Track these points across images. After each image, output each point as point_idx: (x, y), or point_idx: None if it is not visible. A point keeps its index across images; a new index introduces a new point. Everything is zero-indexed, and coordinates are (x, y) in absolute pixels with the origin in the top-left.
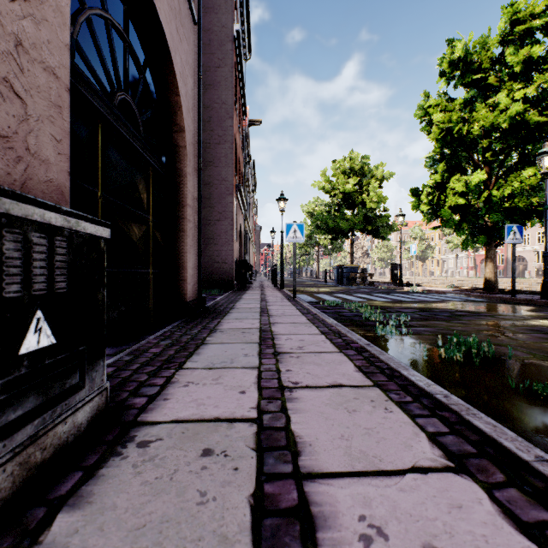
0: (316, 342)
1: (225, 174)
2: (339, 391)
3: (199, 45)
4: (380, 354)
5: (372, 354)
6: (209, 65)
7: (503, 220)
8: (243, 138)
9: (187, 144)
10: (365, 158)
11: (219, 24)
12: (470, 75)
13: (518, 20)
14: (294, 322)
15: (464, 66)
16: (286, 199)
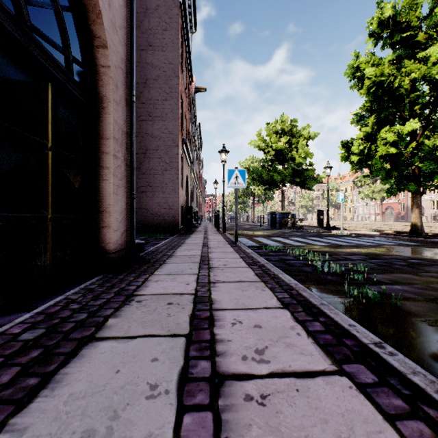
0: (283, 334)
1: (172, 128)
2: None
3: None
4: None
5: (415, 386)
6: (157, 28)
7: (435, 167)
8: (190, 101)
9: (112, 64)
10: (293, 121)
11: None
12: (399, 34)
13: None
14: (241, 280)
15: (393, 25)
16: (227, 151)
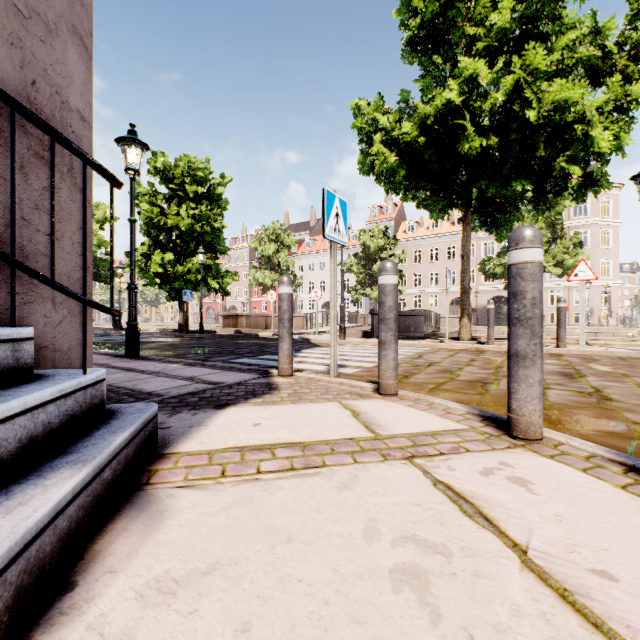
0: None
1: None
2: None
3: None
4: None
5: None
6: None
7: (183, 287)
8: None
9: None
10: None
11: None
12: (168, 183)
13: (192, 167)
14: None
15: (164, 175)
16: None
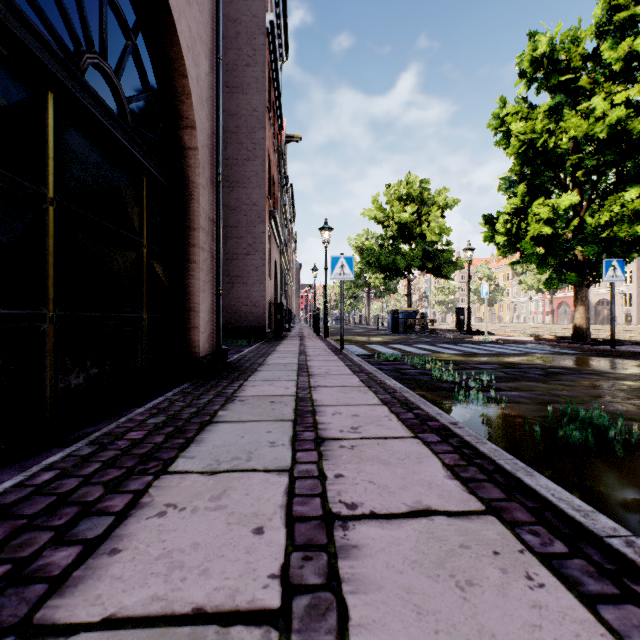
0: (377, 420)
1: (256, 197)
2: (430, 527)
3: (217, 19)
4: (478, 443)
5: (465, 442)
6: (236, 63)
7: (599, 253)
8: (279, 156)
9: (200, 145)
10: (424, 182)
11: (249, 13)
12: (557, 76)
13: (618, 6)
14: (344, 385)
15: (549, 64)
16: (331, 229)
